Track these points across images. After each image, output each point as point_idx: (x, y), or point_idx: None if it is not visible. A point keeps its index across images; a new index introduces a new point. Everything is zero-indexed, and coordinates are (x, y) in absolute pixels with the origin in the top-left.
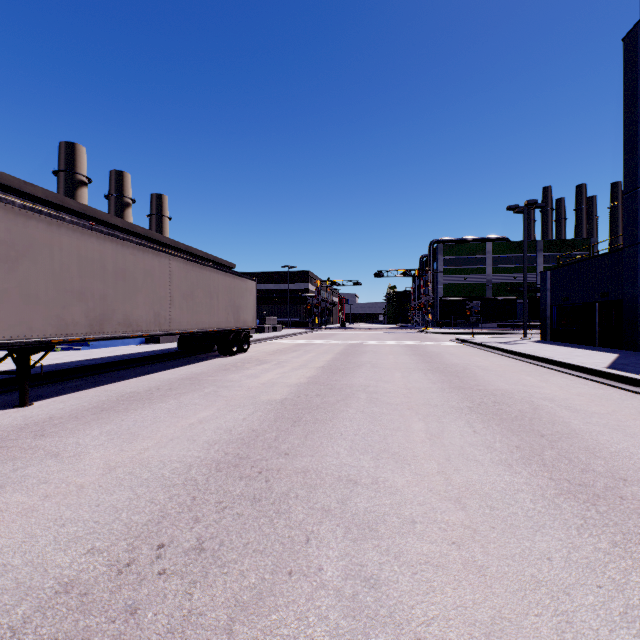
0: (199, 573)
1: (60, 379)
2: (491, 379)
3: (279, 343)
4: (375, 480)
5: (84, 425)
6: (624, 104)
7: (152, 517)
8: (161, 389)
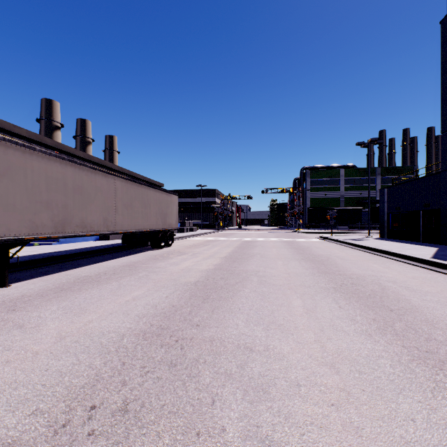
0: (122, 434)
1: (34, 266)
2: (348, 266)
3: (194, 240)
4: (266, 347)
5: (46, 302)
6: (441, 69)
7: (88, 380)
8: (107, 274)
